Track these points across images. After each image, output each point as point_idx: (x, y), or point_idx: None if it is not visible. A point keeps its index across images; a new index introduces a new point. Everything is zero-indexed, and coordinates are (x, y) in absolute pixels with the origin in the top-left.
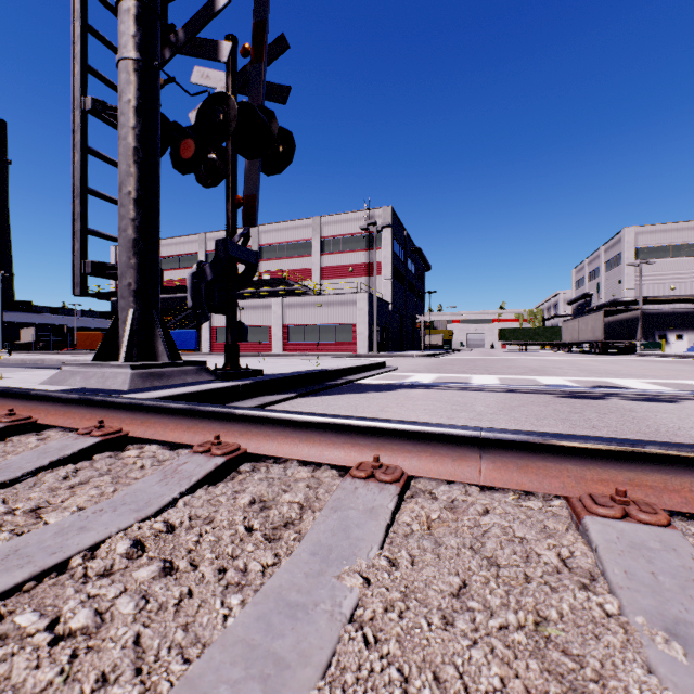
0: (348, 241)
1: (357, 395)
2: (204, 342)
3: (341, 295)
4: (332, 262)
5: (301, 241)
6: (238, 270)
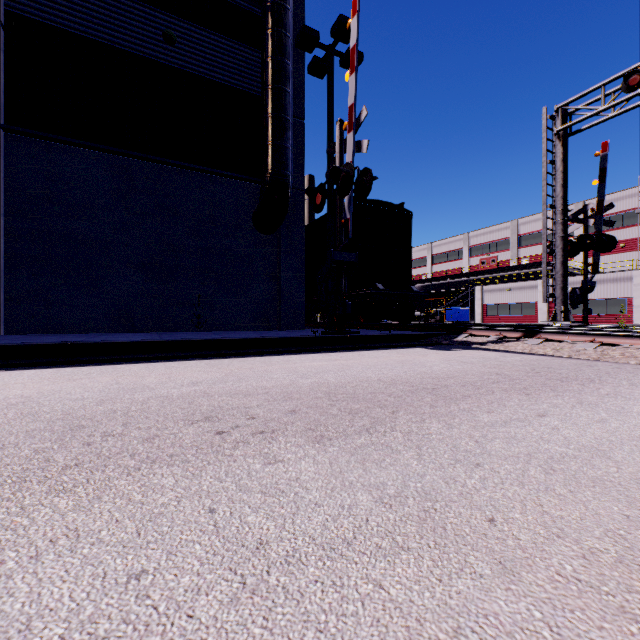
0: (618, 218)
1: None
2: (476, 315)
3: (612, 273)
4: None
5: None
6: (497, 258)
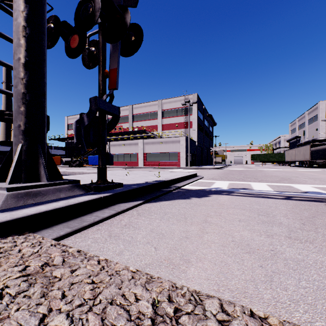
0: (175, 111)
1: (184, 201)
2: None
3: (172, 138)
4: (167, 122)
5: (152, 112)
6: (122, 126)
